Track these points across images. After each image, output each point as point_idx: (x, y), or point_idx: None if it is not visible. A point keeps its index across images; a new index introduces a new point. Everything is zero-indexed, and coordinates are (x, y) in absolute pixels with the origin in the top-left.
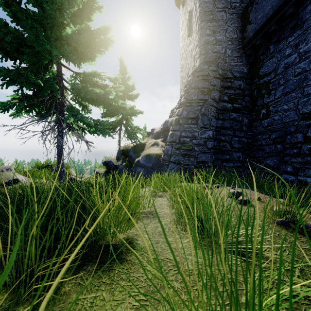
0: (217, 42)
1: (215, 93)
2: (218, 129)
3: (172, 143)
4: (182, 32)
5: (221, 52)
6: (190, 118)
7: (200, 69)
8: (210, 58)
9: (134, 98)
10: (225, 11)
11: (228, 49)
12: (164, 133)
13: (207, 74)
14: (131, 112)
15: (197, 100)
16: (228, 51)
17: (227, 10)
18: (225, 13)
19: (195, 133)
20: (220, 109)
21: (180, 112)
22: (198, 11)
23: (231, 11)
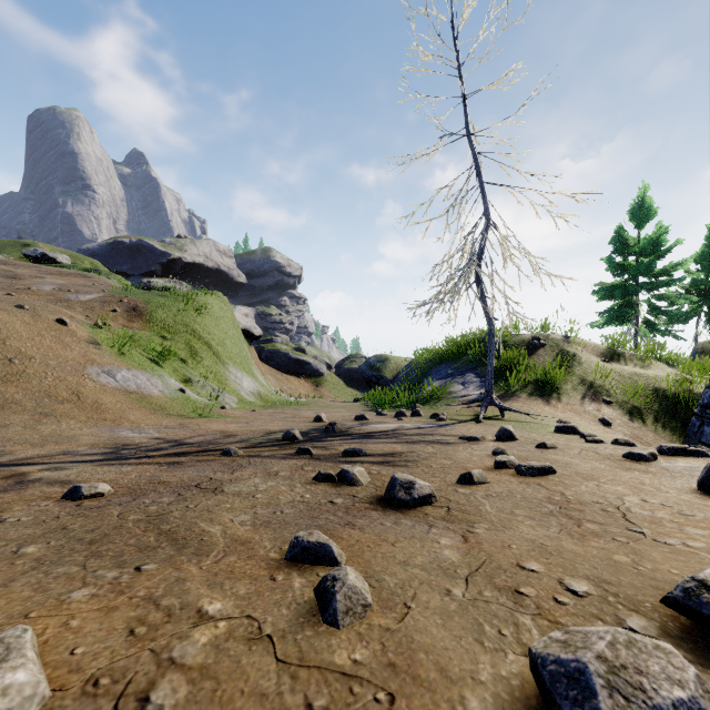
0: None
1: None
2: None
3: None
4: None
5: None
6: None
7: None
8: None
9: None
10: None
11: None
12: None
13: None
14: None
15: None
16: None
17: None
18: None
19: None
20: None
21: None
22: None
23: None
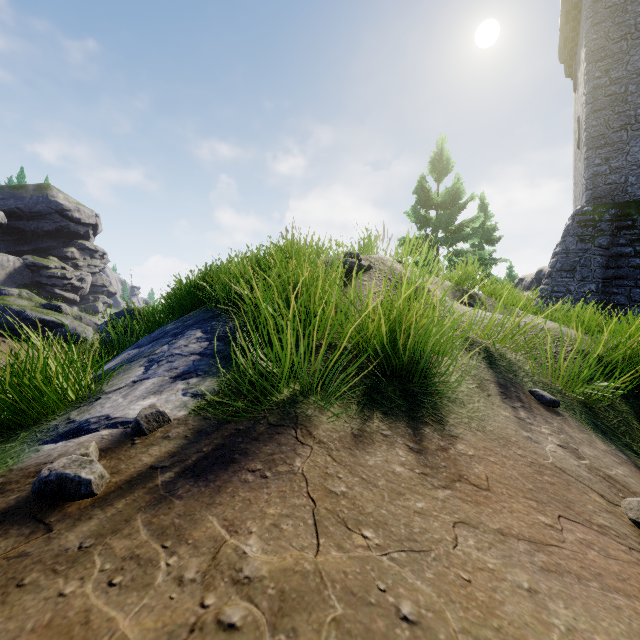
0: (613, 170)
1: (602, 239)
2: (609, 279)
3: (542, 298)
4: (575, 128)
5: (619, 182)
6: (564, 271)
7: (582, 211)
8: (600, 192)
9: (493, 241)
10: (625, 129)
11: (630, 177)
12: (537, 285)
13: (590, 218)
14: (490, 261)
15: (574, 251)
16: (630, 178)
17: (629, 127)
18: (625, 132)
19: (570, 287)
20: (612, 255)
21: (552, 265)
22: (584, 136)
23: (635, 127)
